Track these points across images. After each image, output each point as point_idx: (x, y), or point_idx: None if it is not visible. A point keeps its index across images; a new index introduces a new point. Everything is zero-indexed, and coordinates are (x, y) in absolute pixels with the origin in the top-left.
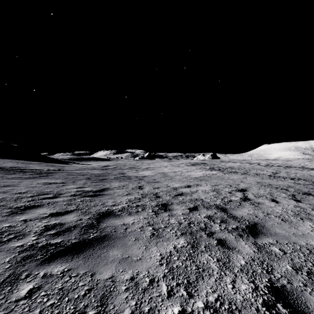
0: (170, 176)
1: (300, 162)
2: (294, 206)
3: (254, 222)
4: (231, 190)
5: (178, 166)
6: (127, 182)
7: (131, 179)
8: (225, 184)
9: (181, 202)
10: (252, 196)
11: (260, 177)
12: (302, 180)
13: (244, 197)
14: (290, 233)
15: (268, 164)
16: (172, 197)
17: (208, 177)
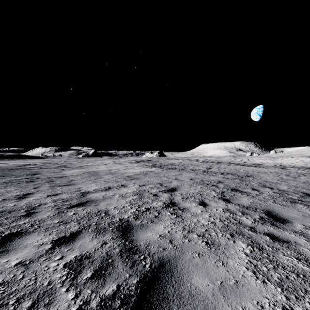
0: (98, 175)
1: (227, 158)
2: (223, 210)
3: (161, 259)
4: (158, 191)
5: (120, 164)
6: (17, 187)
7: (31, 183)
8: (157, 183)
9: (60, 224)
10: (179, 198)
11: (195, 173)
12: (230, 174)
13: (169, 201)
14: (215, 284)
15: (204, 160)
16: (57, 212)
17: (143, 175)
